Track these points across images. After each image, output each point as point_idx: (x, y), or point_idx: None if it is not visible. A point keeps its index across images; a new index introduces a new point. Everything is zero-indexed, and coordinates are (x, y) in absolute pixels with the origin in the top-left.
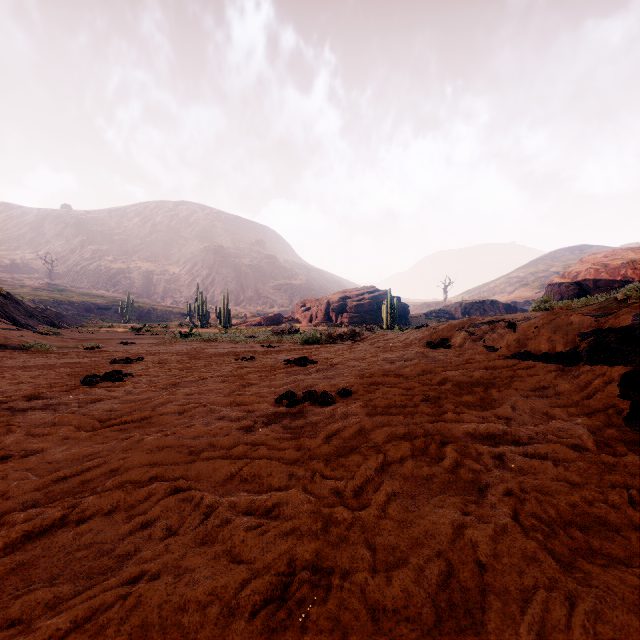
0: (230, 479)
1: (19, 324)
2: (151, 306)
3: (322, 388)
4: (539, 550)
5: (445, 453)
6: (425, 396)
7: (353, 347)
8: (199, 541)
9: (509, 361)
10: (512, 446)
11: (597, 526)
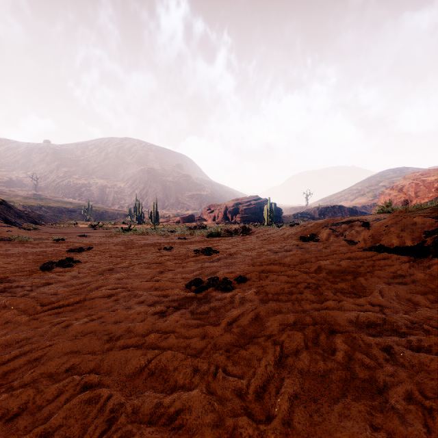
0: (139, 372)
1: (9, 222)
2: (104, 209)
3: (223, 275)
4: None
5: (336, 344)
6: (306, 283)
7: (245, 239)
8: None
9: (368, 253)
10: (396, 337)
11: None
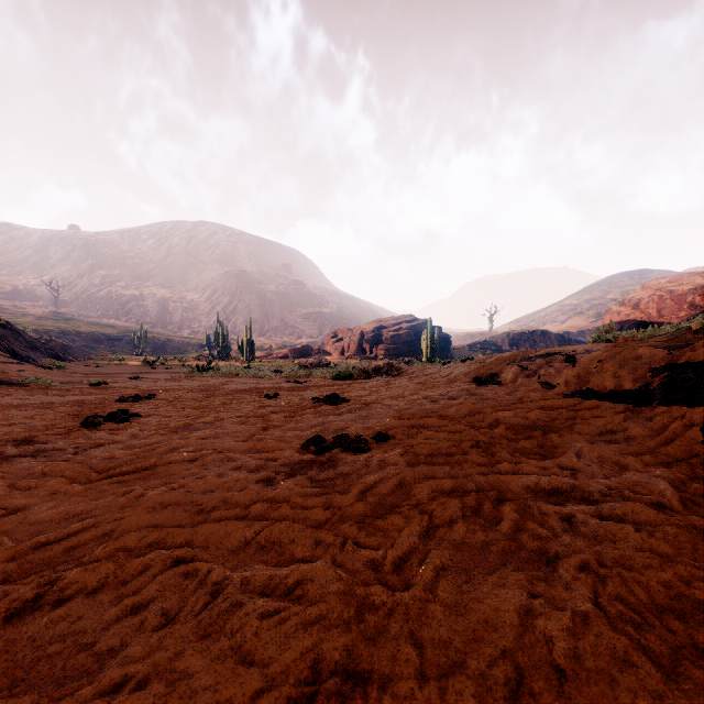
0: (244, 546)
1: (19, 357)
2: (167, 337)
3: (355, 432)
4: (633, 650)
5: (502, 514)
6: (474, 442)
7: (390, 383)
8: (201, 632)
9: (569, 400)
10: (582, 505)
11: (700, 614)
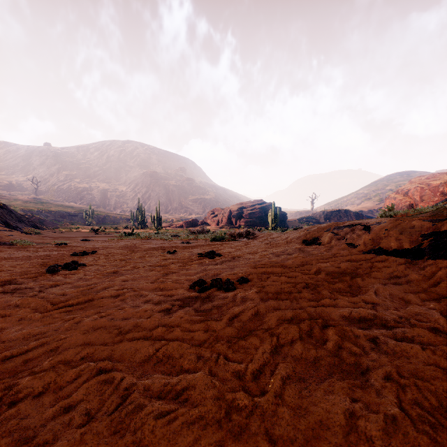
0: (148, 359)
1: (11, 226)
2: (106, 214)
3: (226, 276)
4: None
5: (327, 336)
6: (305, 283)
7: (248, 243)
8: (113, 429)
9: (367, 255)
10: (383, 330)
11: None
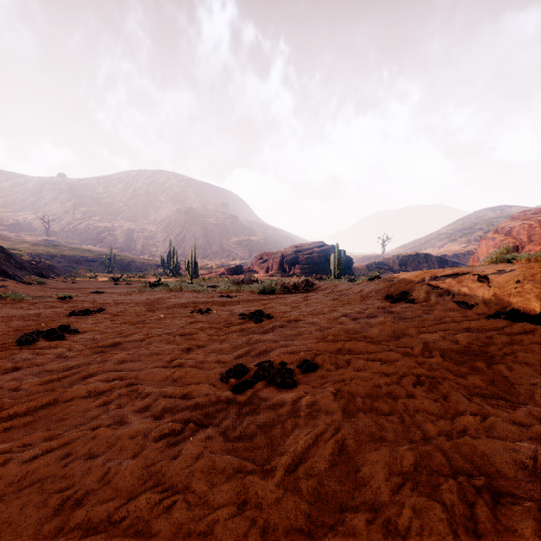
0: None
1: (7, 275)
2: (131, 259)
3: (279, 358)
4: None
5: (521, 540)
6: (414, 375)
7: (308, 298)
8: None
9: (495, 321)
10: None
11: None
